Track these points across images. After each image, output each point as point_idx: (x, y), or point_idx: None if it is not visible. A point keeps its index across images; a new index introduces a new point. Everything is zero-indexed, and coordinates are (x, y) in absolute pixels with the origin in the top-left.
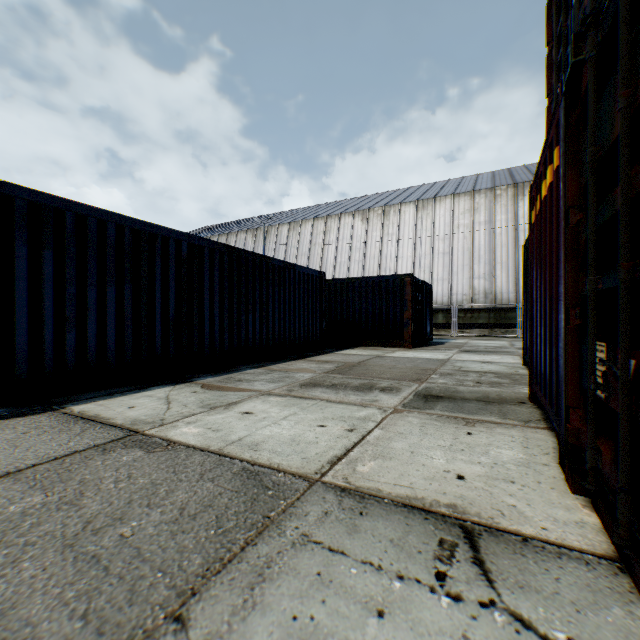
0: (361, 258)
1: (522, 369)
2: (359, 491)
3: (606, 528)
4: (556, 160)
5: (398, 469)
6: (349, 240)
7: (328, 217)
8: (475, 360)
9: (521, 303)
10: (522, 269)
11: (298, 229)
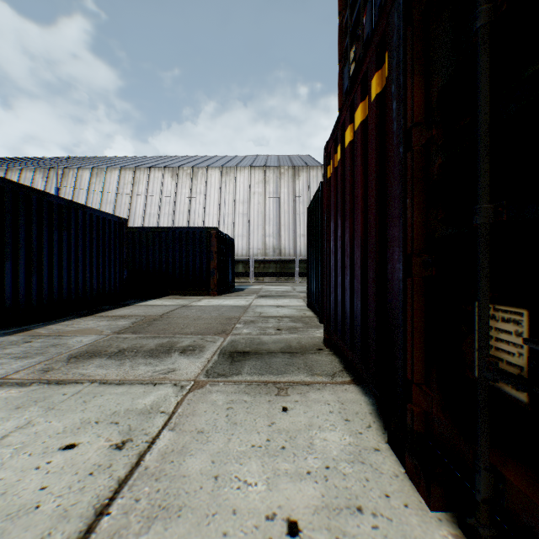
0: (171, 212)
1: (308, 311)
2: None
3: None
4: (377, 88)
5: None
6: (159, 194)
7: (137, 169)
8: (271, 305)
9: (298, 257)
10: (307, 227)
11: (103, 176)
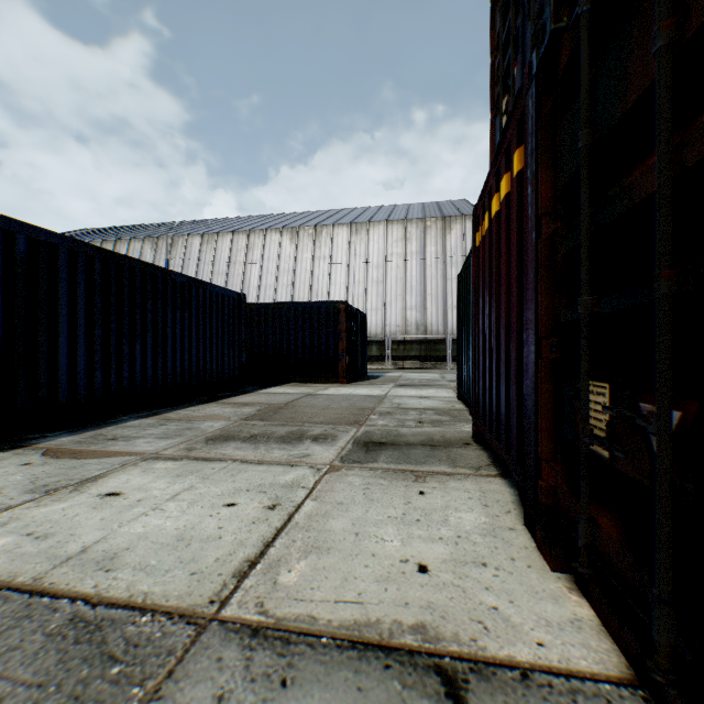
0: (290, 282)
1: (458, 403)
2: (281, 628)
3: (609, 627)
4: (518, 164)
5: (340, 569)
6: (276, 260)
7: (251, 232)
8: (412, 395)
9: (449, 335)
10: (458, 299)
11: (214, 243)
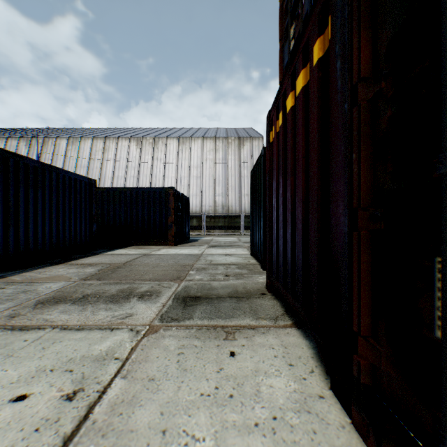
0: (136, 175)
1: (252, 259)
2: None
3: None
4: (319, 52)
5: None
6: (126, 159)
7: (107, 138)
8: (220, 253)
9: (243, 213)
10: (251, 187)
11: (78, 144)
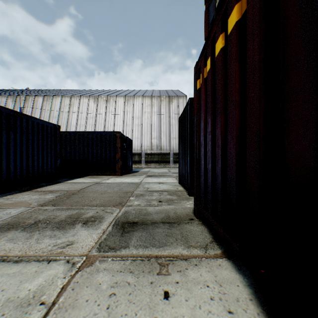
0: (93, 123)
1: (180, 186)
2: None
3: None
4: None
5: None
6: (86, 112)
7: (72, 96)
8: (155, 182)
9: (172, 151)
10: (179, 131)
11: (51, 101)
